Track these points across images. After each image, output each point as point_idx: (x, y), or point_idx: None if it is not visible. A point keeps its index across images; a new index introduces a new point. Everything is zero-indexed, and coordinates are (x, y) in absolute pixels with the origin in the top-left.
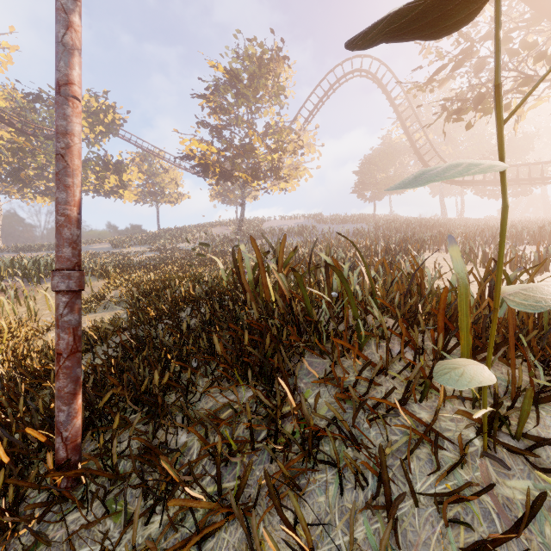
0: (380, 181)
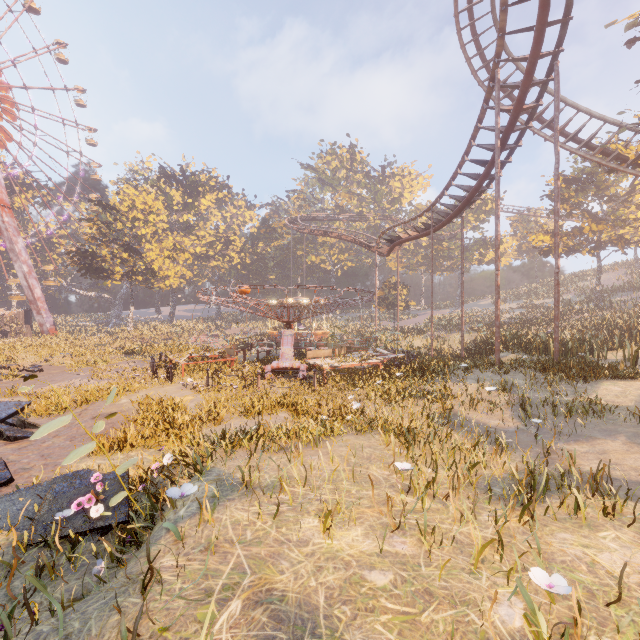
0: None
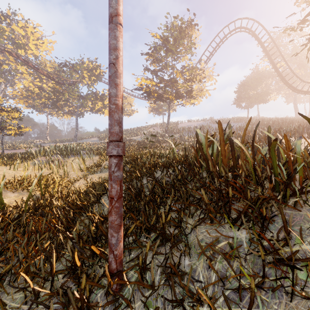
0: (251, 95)
